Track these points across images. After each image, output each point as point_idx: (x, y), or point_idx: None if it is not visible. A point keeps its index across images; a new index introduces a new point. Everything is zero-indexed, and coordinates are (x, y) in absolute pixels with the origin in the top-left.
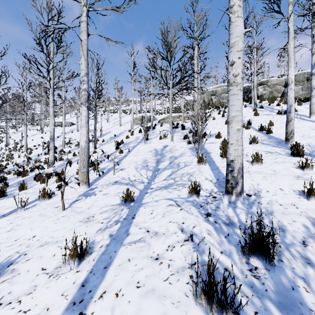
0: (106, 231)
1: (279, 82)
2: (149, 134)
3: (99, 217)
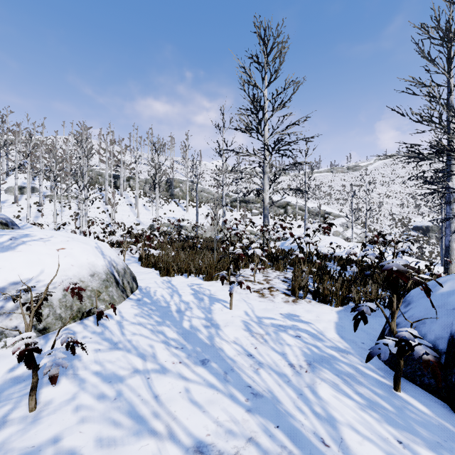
0: None
1: (142, 181)
2: (42, 210)
3: None
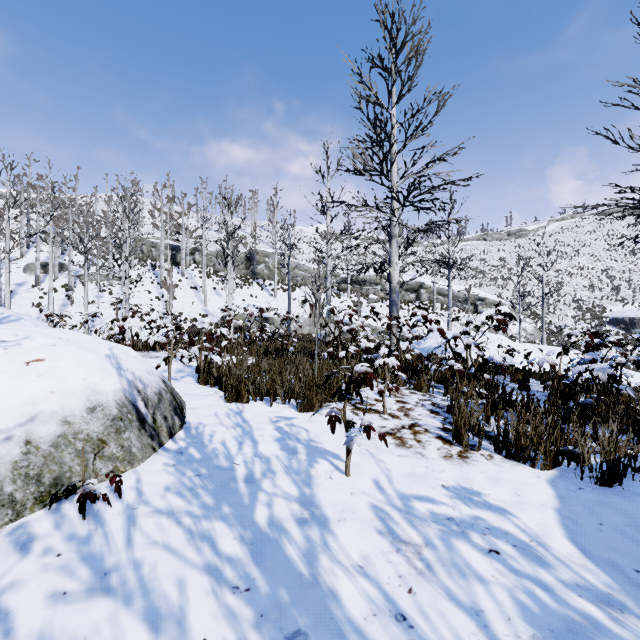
0: None
1: (212, 254)
2: (72, 296)
3: None
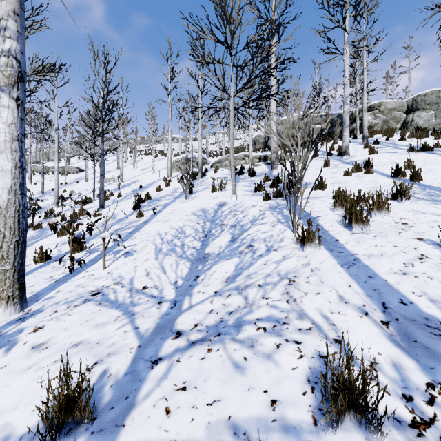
0: None
1: (399, 106)
2: (196, 183)
3: None
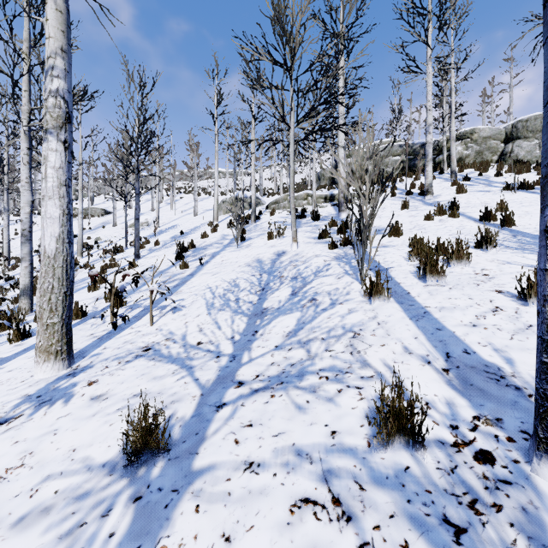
0: None
1: (495, 134)
2: (248, 229)
3: None
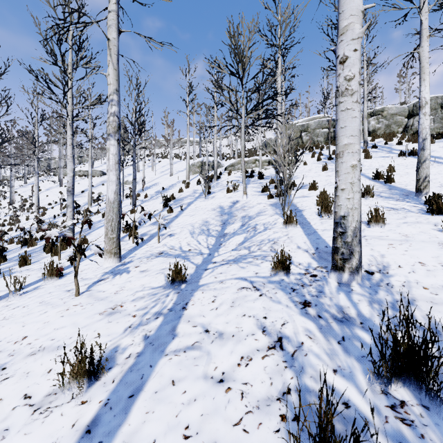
0: (139, 329)
1: (400, 112)
2: (212, 185)
3: (130, 306)
